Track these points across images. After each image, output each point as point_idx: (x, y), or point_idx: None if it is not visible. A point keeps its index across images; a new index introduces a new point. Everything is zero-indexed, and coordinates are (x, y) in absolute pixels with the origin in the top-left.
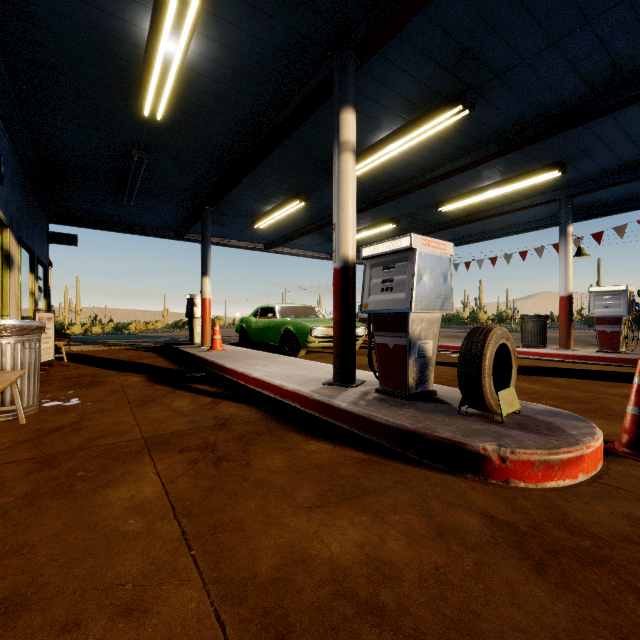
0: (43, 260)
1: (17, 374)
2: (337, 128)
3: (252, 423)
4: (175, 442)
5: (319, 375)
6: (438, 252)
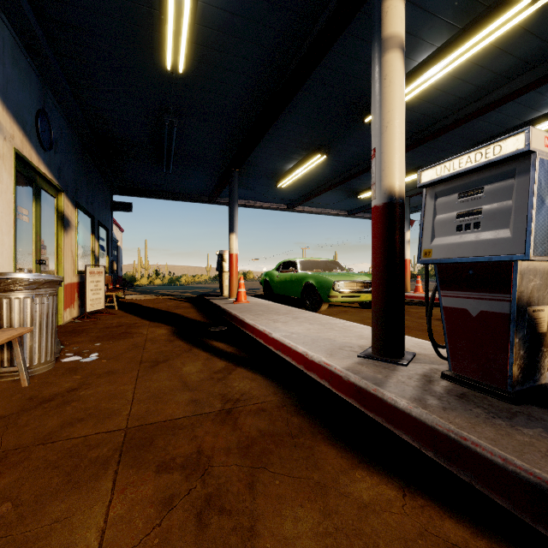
0: (105, 224)
1: (14, 333)
2: (378, 21)
3: (267, 413)
4: (159, 444)
5: (350, 340)
6: None
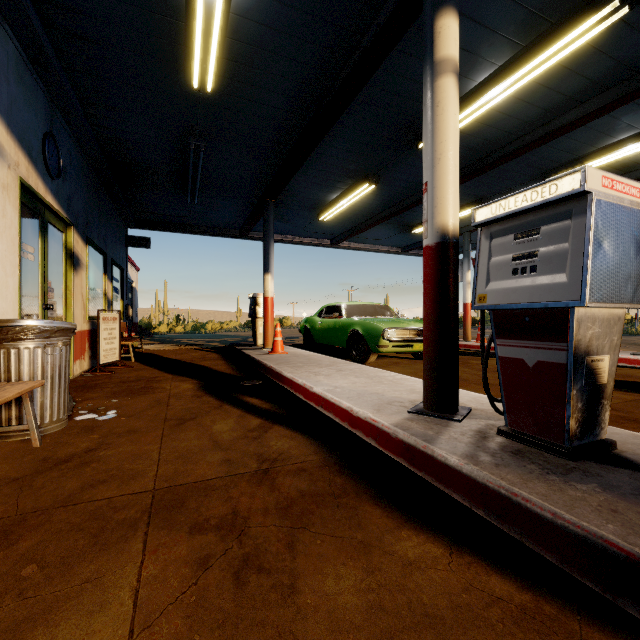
0: (119, 262)
1: (25, 387)
2: (430, 43)
3: (308, 473)
4: (191, 505)
5: (400, 394)
6: (627, 201)
